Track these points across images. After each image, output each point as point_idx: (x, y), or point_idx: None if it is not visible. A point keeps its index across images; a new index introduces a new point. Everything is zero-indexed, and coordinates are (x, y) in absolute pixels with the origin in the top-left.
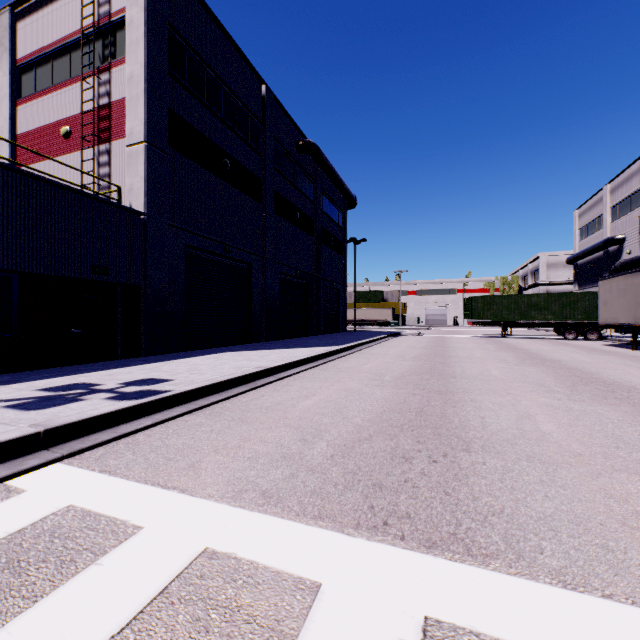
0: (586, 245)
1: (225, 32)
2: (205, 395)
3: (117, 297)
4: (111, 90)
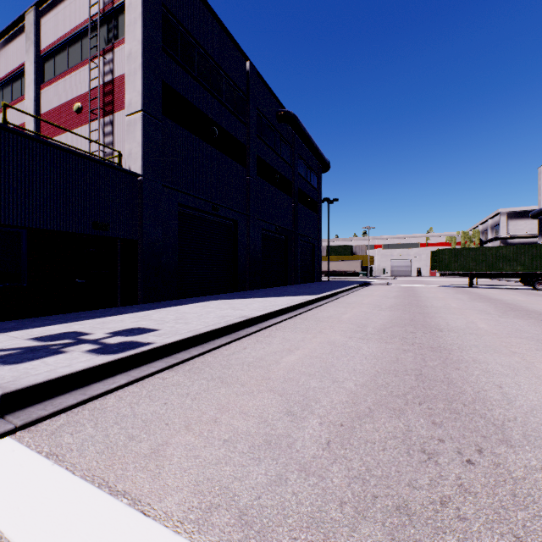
0: None
1: (213, 13)
2: (187, 347)
3: (117, 250)
4: (114, 68)
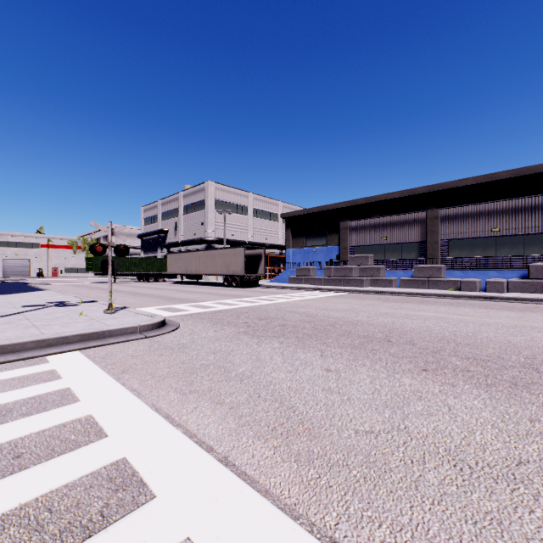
0: (149, 229)
1: None
2: None
3: None
4: None
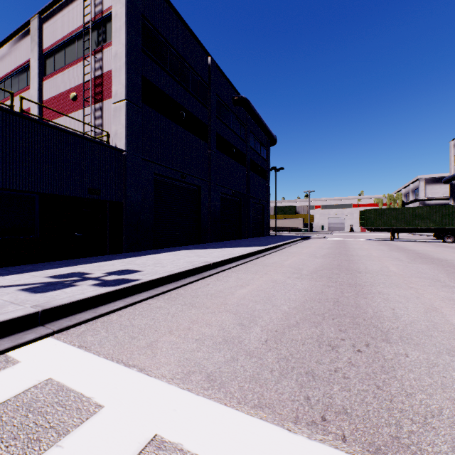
0: None
1: (181, 19)
2: (165, 283)
3: (106, 210)
4: (103, 65)
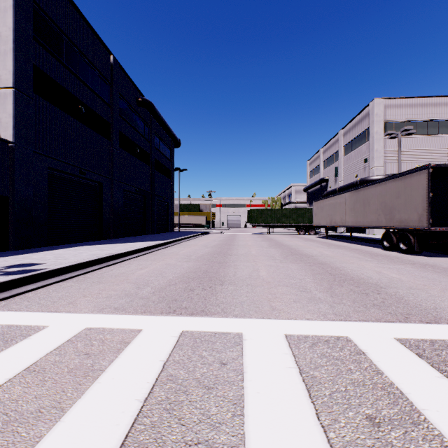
0: (312, 181)
1: (81, 14)
2: (71, 271)
3: None
4: None
